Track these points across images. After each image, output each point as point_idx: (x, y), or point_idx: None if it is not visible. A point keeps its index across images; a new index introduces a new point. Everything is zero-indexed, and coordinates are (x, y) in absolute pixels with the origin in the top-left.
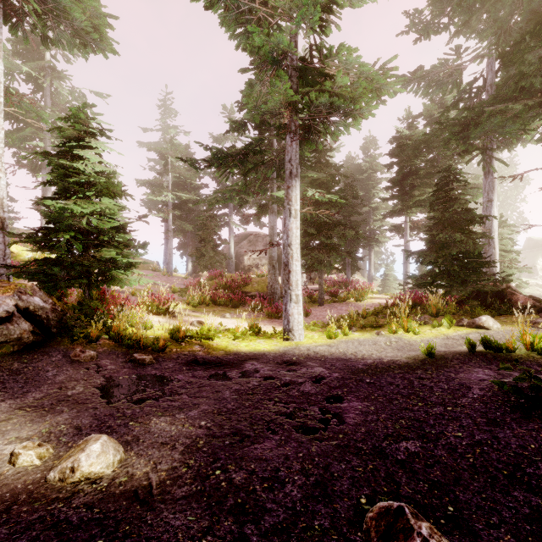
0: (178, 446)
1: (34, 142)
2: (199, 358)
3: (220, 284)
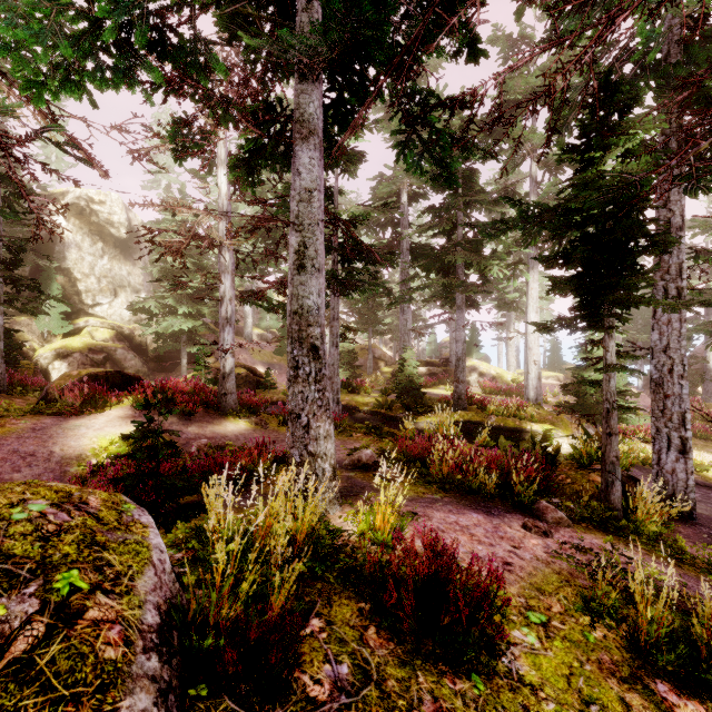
0: (708, 511)
1: (512, 295)
2: (699, 482)
3: (698, 415)
